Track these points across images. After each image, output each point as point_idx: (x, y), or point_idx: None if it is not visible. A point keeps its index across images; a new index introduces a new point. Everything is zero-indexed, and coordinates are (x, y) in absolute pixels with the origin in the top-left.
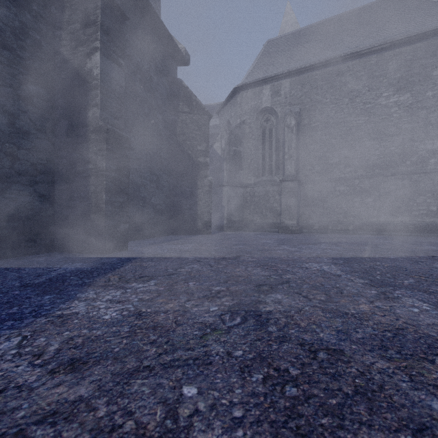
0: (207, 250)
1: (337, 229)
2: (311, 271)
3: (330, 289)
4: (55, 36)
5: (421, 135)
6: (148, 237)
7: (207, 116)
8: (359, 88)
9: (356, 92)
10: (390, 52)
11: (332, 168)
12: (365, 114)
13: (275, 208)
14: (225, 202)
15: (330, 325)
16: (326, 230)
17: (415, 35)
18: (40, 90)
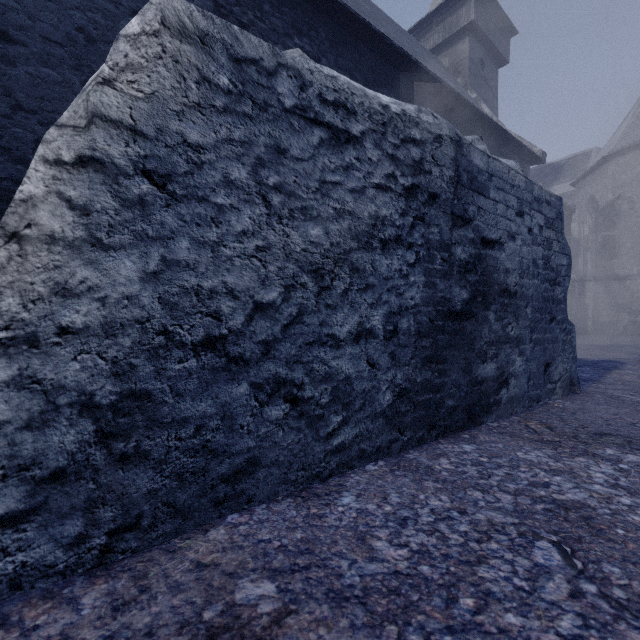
0: (586, 343)
1: None
2: None
3: None
4: None
5: None
6: None
7: (568, 211)
8: None
9: None
10: None
11: None
12: None
13: None
14: (589, 300)
15: None
16: None
17: None
18: None
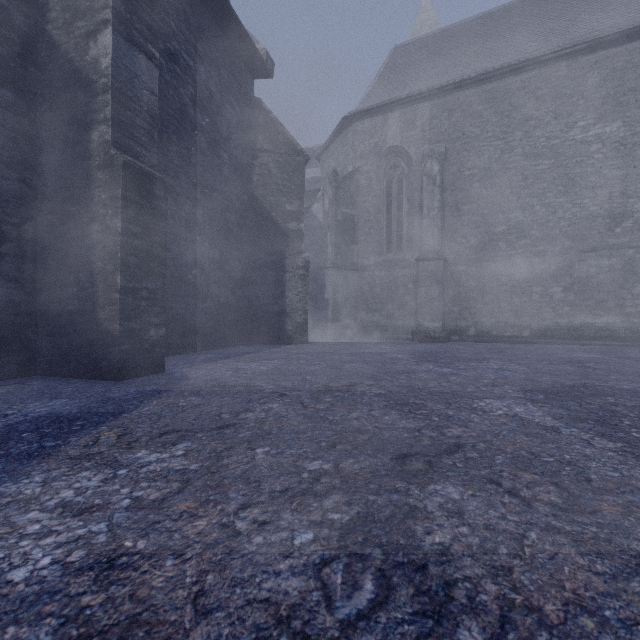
0: (298, 371)
1: (504, 336)
2: (495, 418)
3: (557, 469)
4: (38, 5)
5: (639, 187)
6: (207, 349)
7: (300, 157)
8: (540, 115)
9: (535, 121)
10: (589, 57)
11: (497, 239)
12: (550, 155)
13: (407, 303)
14: (329, 293)
15: (632, 615)
16: (487, 338)
17: (629, 29)
18: (7, 95)
